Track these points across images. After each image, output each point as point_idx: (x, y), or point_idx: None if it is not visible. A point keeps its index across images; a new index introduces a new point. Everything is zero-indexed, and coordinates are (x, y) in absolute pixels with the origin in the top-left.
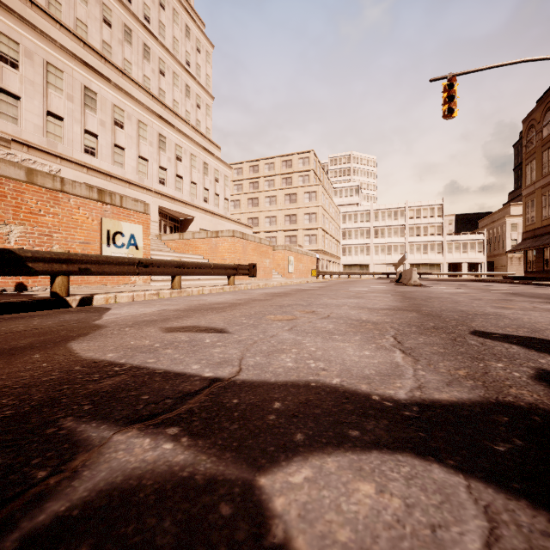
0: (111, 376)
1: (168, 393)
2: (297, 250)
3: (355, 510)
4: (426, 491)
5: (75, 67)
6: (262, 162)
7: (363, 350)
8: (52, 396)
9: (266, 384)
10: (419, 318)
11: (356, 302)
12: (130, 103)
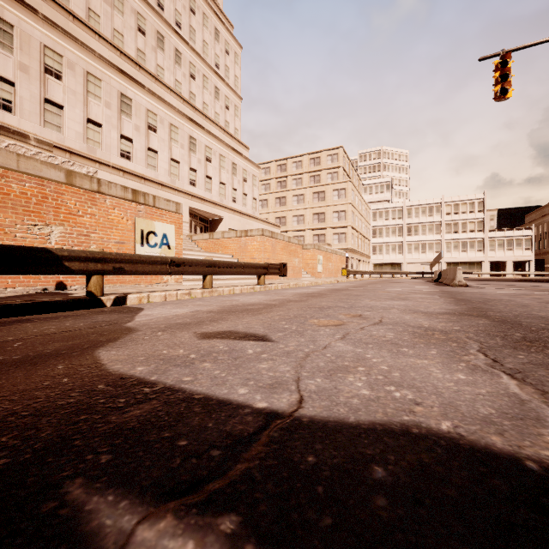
0: (139, 402)
1: (213, 436)
2: (326, 249)
3: None
4: None
5: (112, 75)
6: (290, 161)
7: (452, 371)
8: (64, 434)
9: (346, 427)
10: (495, 326)
11: (404, 305)
12: (162, 107)
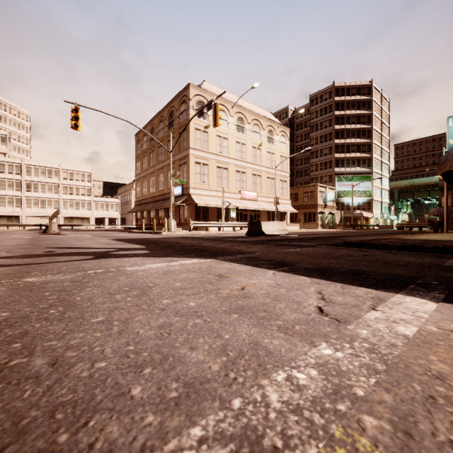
0: None
1: None
2: None
3: None
4: None
5: None
6: None
7: None
8: None
9: None
10: (29, 246)
11: None
12: None
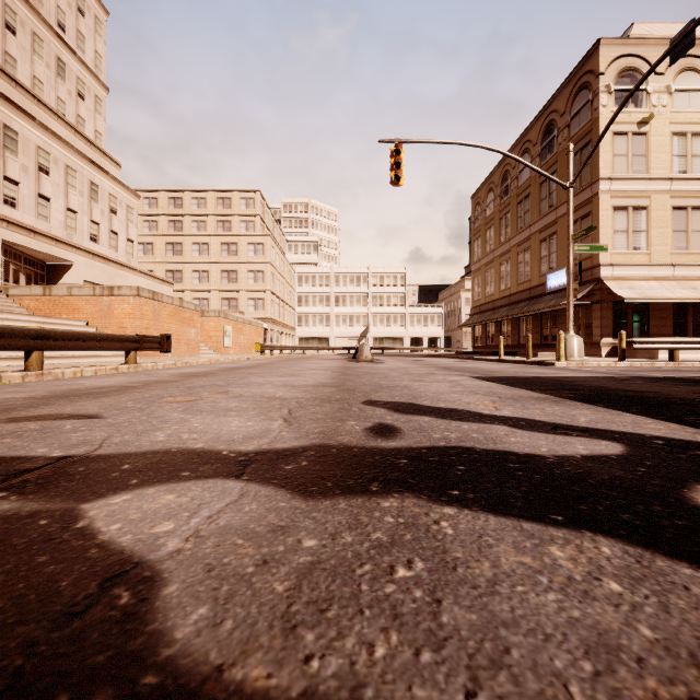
0: None
1: (0, 472)
2: (237, 318)
3: (152, 506)
4: (213, 492)
5: None
6: (188, 195)
7: (248, 422)
8: None
9: (124, 455)
10: (333, 392)
11: (285, 381)
12: None
